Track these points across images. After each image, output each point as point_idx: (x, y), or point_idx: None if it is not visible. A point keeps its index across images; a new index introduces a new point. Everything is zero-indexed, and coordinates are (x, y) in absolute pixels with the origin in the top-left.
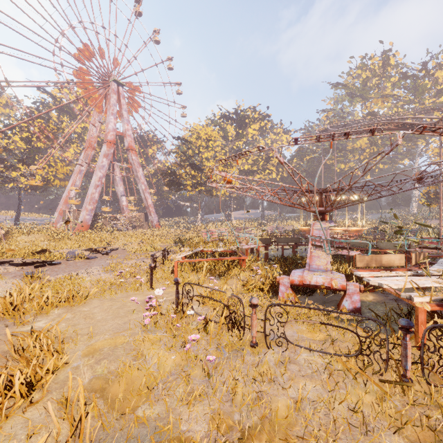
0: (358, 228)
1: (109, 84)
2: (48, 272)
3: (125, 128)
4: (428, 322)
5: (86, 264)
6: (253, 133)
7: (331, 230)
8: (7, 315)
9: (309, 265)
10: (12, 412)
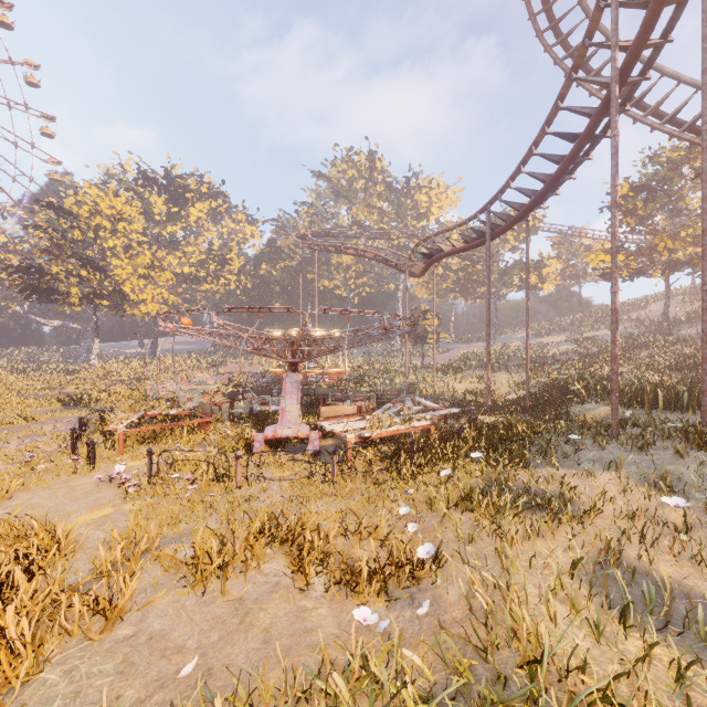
0: (339, 370)
1: None
2: None
3: None
4: (359, 451)
5: None
6: (199, 215)
7: (310, 373)
8: None
9: (281, 420)
10: (49, 565)
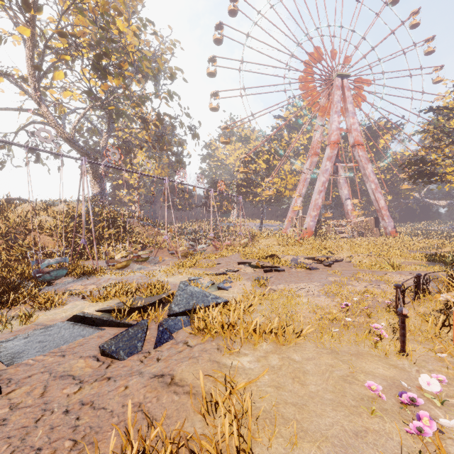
0: None
1: (332, 83)
2: (273, 279)
3: (350, 123)
4: None
5: (306, 276)
6: None
7: None
8: (222, 333)
9: None
10: None
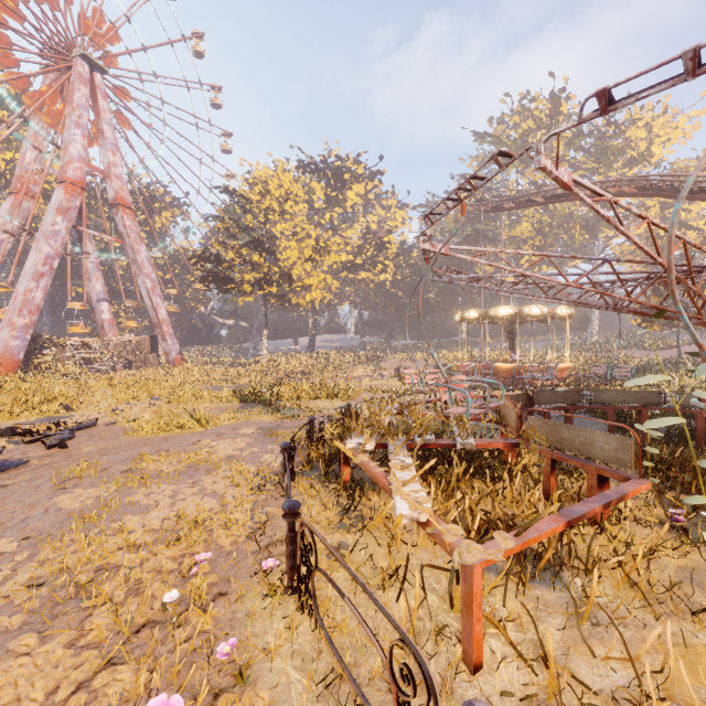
0: (566, 365)
1: (69, 63)
2: None
3: (108, 160)
4: None
5: None
6: (354, 201)
7: (525, 369)
8: None
9: None
10: None
